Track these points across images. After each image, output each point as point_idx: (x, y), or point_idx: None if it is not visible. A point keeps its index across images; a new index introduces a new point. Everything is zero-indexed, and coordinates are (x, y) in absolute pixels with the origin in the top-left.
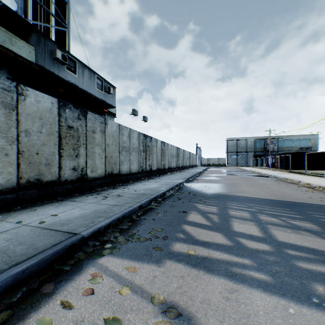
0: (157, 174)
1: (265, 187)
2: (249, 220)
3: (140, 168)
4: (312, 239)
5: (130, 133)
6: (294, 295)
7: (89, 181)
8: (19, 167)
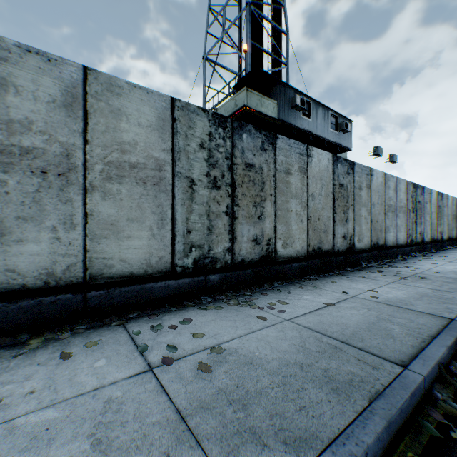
0: (431, 248)
1: None
2: None
3: (408, 237)
4: None
5: (396, 184)
6: None
7: (356, 253)
8: (307, 234)
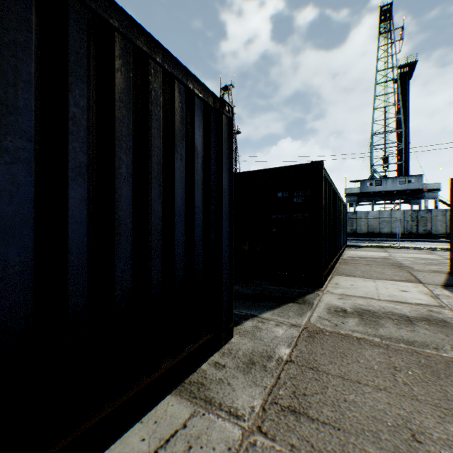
0: (445, 238)
1: None
2: None
3: (405, 231)
4: None
5: (390, 213)
6: None
7: (357, 234)
8: None
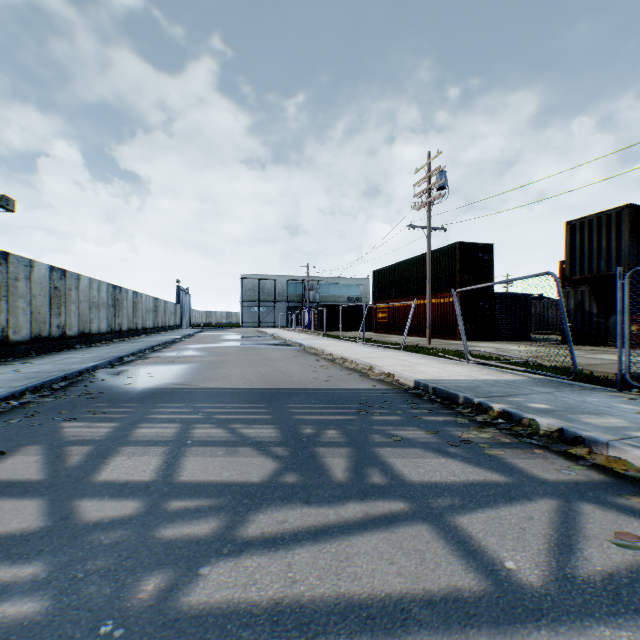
0: (34, 351)
1: (267, 365)
2: (164, 442)
3: None
4: (245, 462)
5: None
6: (65, 635)
7: None
8: None
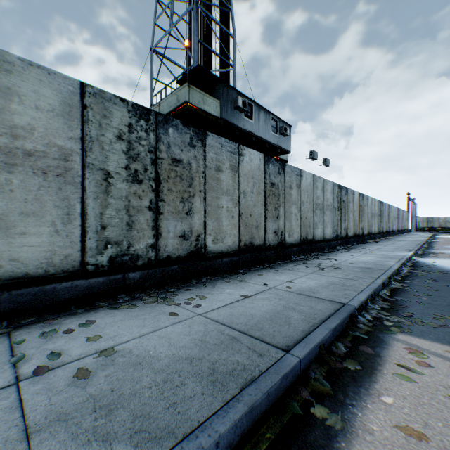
0: (354, 242)
1: None
2: None
3: (334, 233)
4: None
5: (323, 185)
6: None
7: (287, 247)
8: (239, 229)
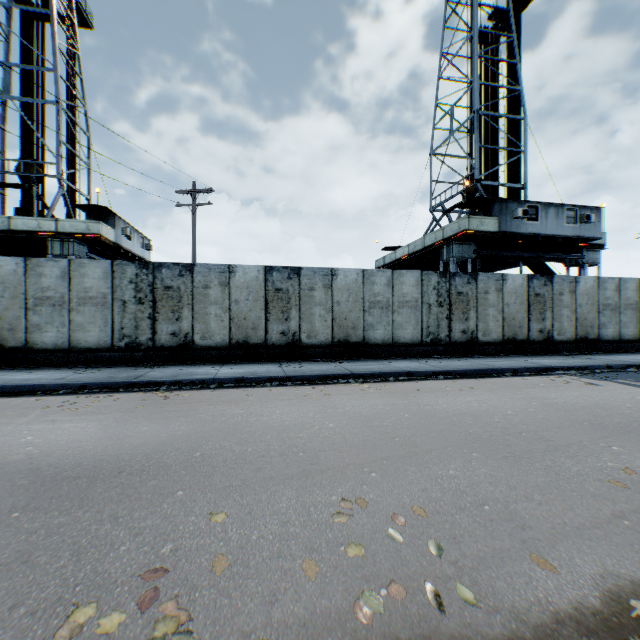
0: None
1: None
2: None
3: None
4: None
5: (618, 284)
6: None
7: (555, 344)
8: (502, 328)
